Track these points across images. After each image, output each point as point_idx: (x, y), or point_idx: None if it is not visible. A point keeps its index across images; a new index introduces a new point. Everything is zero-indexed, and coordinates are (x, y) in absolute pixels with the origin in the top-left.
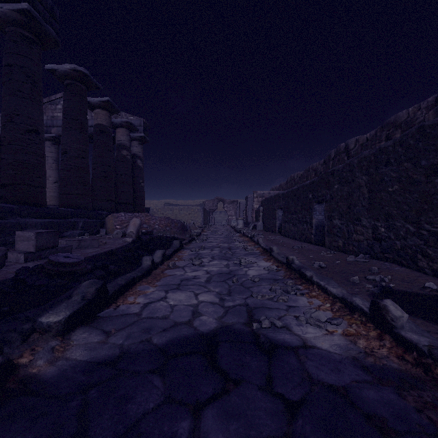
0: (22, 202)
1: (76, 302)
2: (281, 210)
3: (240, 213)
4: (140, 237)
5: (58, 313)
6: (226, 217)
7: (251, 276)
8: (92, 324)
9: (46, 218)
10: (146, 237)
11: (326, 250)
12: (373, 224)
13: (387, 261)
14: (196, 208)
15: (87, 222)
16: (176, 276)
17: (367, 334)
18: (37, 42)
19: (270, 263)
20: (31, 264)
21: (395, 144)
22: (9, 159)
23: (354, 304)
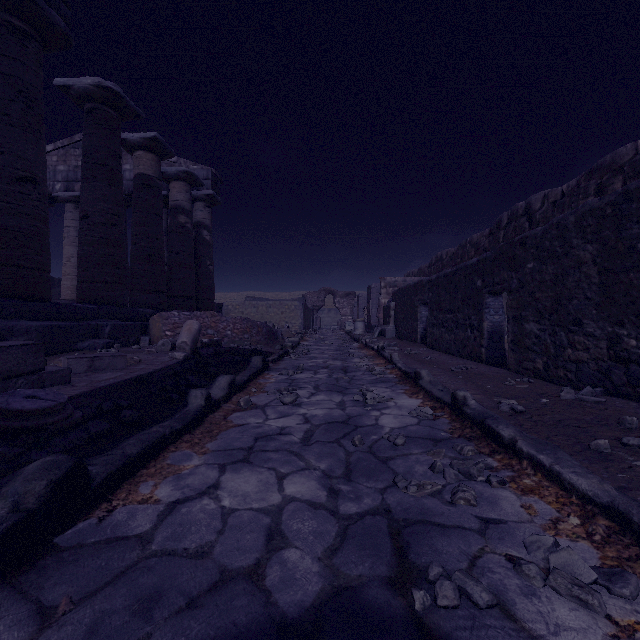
0: (9, 295)
1: None
2: (426, 307)
3: (359, 312)
4: (199, 350)
5: None
6: (338, 317)
7: (387, 431)
8: (25, 575)
9: (48, 320)
10: (209, 350)
11: (512, 375)
12: (610, 331)
13: None
14: (292, 304)
15: (118, 326)
16: (247, 429)
17: None
18: (34, 37)
19: (419, 401)
20: None
21: None
22: None
23: None
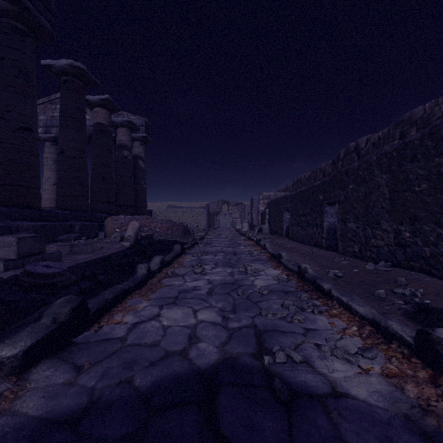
0: (14, 204)
1: (45, 326)
2: (289, 212)
3: (245, 216)
4: (139, 241)
5: (16, 344)
6: (231, 219)
7: (259, 287)
8: (63, 354)
9: (39, 221)
10: (146, 241)
11: (340, 256)
12: (395, 228)
13: (413, 270)
14: (199, 210)
15: (84, 225)
16: (174, 287)
17: (415, 374)
18: (30, 35)
19: (279, 271)
20: (10, 273)
21: (423, 137)
22: (0, 158)
23: (391, 331)
